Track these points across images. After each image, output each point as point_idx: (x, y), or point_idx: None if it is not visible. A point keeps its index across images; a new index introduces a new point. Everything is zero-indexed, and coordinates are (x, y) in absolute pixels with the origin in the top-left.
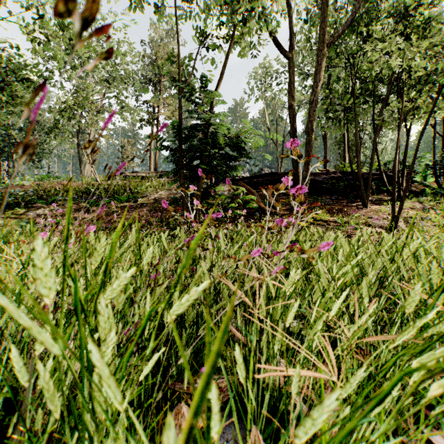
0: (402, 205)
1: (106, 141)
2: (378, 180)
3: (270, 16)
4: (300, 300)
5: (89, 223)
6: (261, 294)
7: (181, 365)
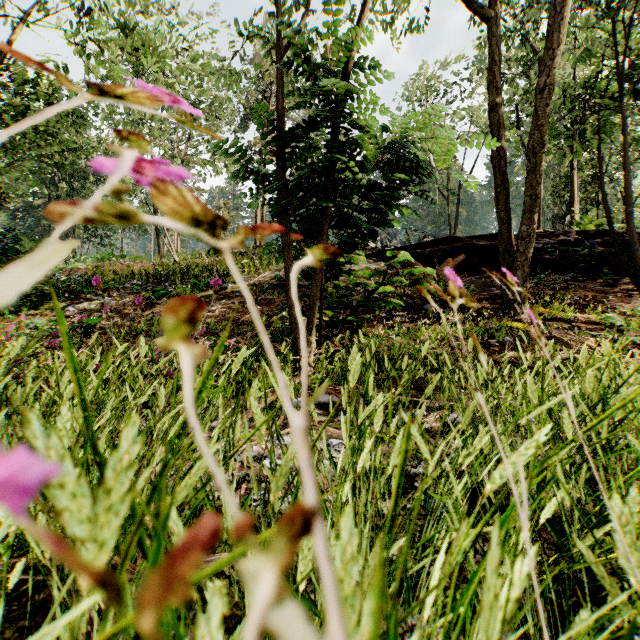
0: None
1: None
2: None
3: None
4: None
5: None
6: None
7: None
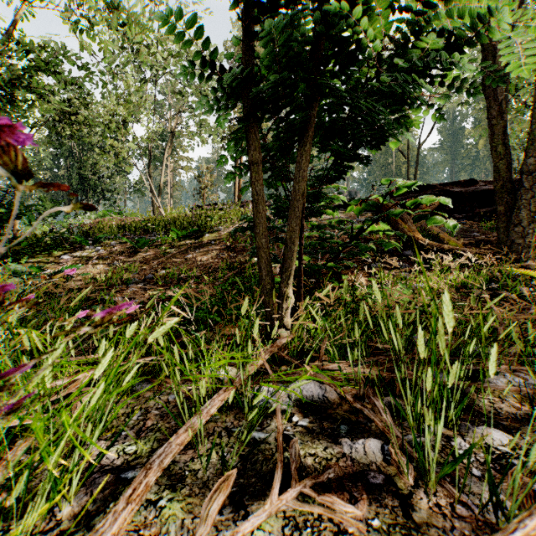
0: None
1: (186, 173)
2: None
3: None
4: None
5: None
6: None
7: None
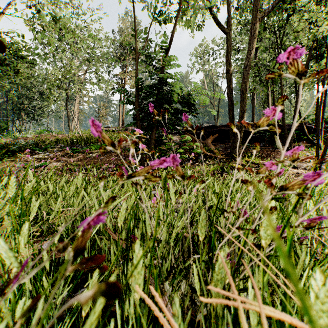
0: (325, 150)
1: (88, 105)
2: (298, 131)
3: None
4: None
5: None
6: None
7: None
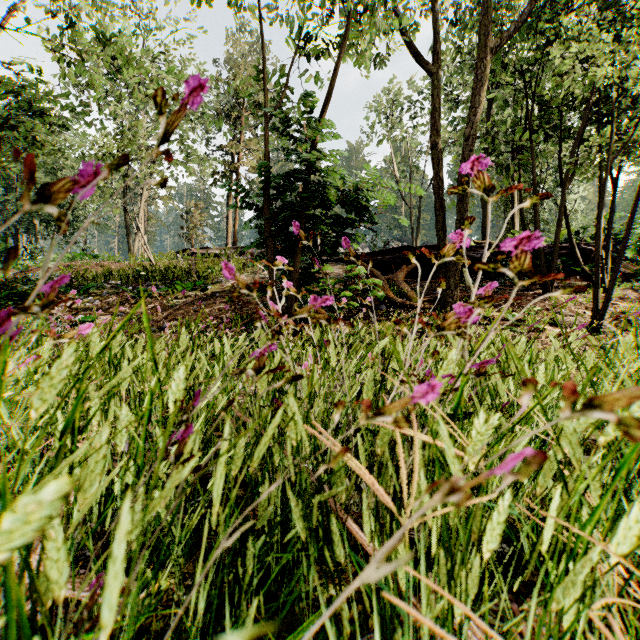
0: (610, 294)
1: (165, 204)
2: (567, 257)
3: (404, 6)
4: (512, 494)
5: (12, 314)
6: (421, 478)
7: (243, 620)
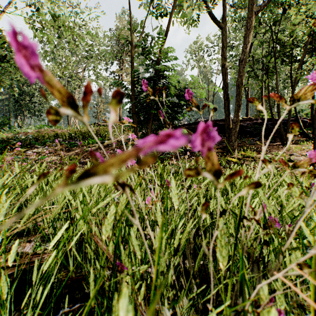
0: None
1: None
2: None
3: None
4: None
5: None
6: None
7: None
